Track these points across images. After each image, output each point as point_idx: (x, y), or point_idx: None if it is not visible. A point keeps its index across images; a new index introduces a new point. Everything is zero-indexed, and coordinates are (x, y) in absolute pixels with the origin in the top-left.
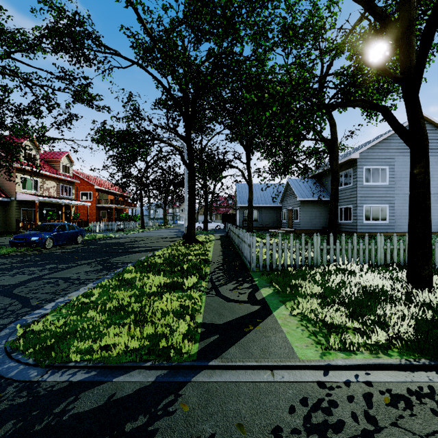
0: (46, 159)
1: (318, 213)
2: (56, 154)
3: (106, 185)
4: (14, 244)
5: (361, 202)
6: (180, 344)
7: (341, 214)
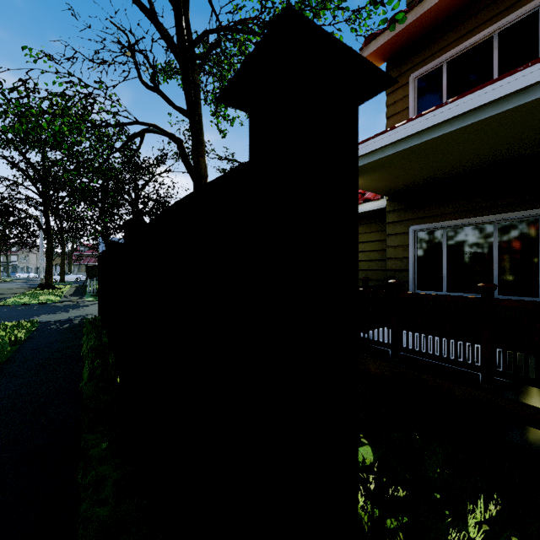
0: None
1: None
2: None
3: None
4: None
5: None
6: (54, 301)
7: None
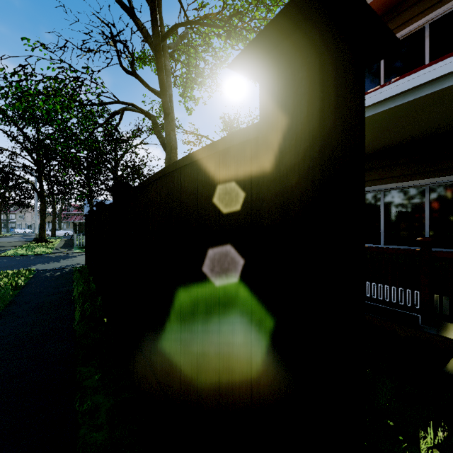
0: None
1: None
2: None
3: None
4: None
5: None
6: (47, 253)
7: None
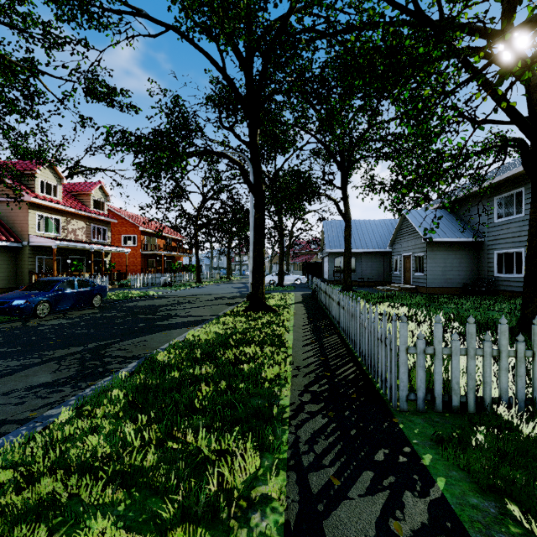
0: (73, 193)
1: (456, 261)
2: (86, 185)
3: (155, 227)
4: None
5: None
6: None
7: (499, 263)
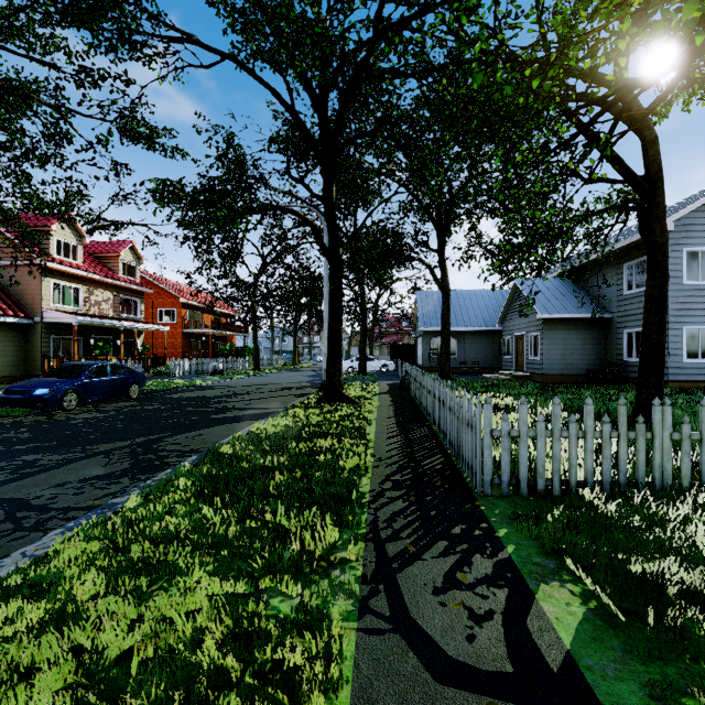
0: (97, 254)
1: (579, 342)
2: (113, 245)
3: (200, 298)
4: (5, 402)
5: (678, 320)
6: None
7: (630, 345)
